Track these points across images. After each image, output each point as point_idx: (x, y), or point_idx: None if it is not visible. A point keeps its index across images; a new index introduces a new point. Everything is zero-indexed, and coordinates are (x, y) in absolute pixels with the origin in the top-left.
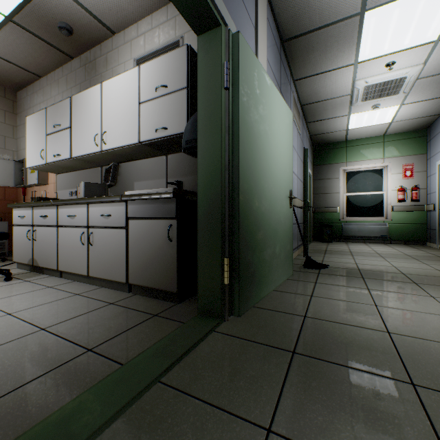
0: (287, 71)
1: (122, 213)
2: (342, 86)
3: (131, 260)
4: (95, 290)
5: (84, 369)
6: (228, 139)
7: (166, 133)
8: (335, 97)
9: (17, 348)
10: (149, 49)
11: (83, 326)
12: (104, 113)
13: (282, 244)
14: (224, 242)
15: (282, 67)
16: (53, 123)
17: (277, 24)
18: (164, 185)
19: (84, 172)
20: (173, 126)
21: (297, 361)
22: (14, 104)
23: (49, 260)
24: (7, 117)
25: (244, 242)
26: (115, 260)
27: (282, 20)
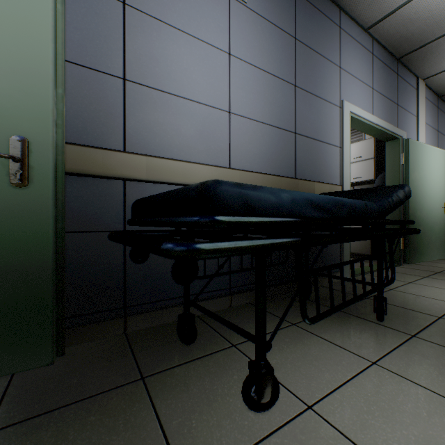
0: None
1: None
2: None
3: None
4: None
5: None
6: None
7: (360, 179)
8: None
9: None
10: None
11: None
12: None
13: (437, 236)
14: None
15: (440, 112)
16: None
17: (434, 91)
18: None
19: None
20: (365, 176)
21: (439, 273)
22: None
23: None
24: None
25: None
26: None
27: (438, 90)
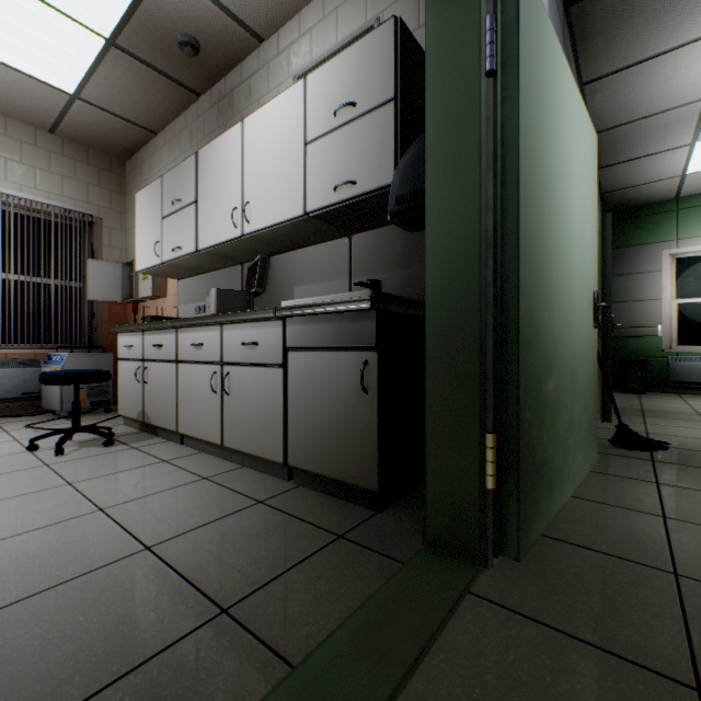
0: (572, 65)
1: (276, 340)
2: (687, 83)
3: (292, 425)
4: (232, 472)
5: (213, 664)
6: (493, 180)
7: (354, 190)
8: (668, 108)
9: (103, 587)
10: (319, 55)
11: (213, 550)
12: (246, 170)
13: (583, 401)
14: (484, 399)
15: (565, 55)
16: (171, 198)
17: None
18: (345, 291)
19: (217, 274)
20: (367, 177)
21: None
22: (123, 180)
23: (165, 415)
24: (114, 199)
25: (526, 400)
26: (265, 422)
27: None
